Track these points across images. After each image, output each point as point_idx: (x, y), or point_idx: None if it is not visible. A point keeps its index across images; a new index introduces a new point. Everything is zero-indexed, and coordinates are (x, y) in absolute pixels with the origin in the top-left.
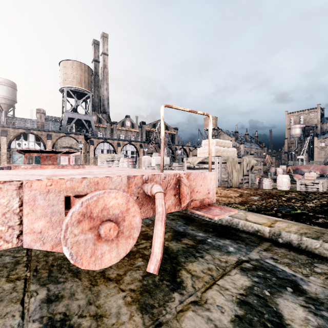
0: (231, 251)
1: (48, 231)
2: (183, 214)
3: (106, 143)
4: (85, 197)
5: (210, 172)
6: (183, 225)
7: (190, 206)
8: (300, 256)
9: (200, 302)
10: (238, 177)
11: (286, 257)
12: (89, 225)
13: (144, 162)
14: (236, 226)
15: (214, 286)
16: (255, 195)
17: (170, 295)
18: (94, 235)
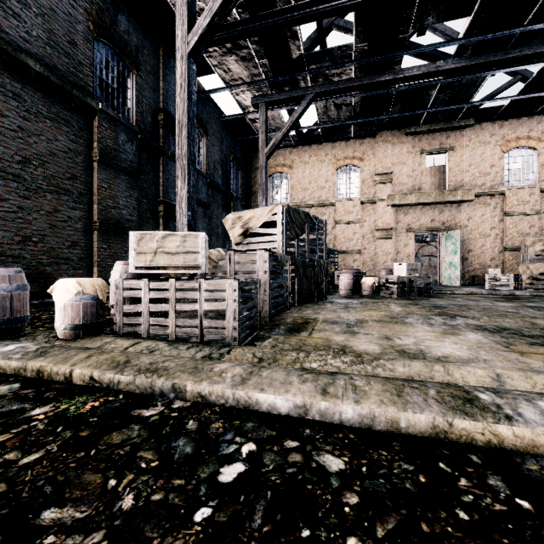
0: None
1: None
2: None
3: None
4: None
5: None
6: None
7: None
8: None
9: None
10: None
11: None
12: None
13: None
14: None
15: None
16: None
17: None
18: None
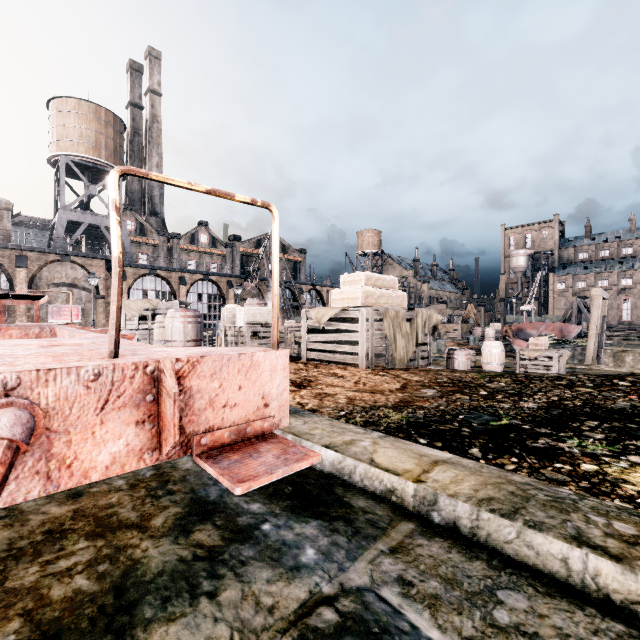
0: (305, 563)
1: None
2: None
3: (155, 278)
4: None
5: (272, 353)
6: None
7: (200, 447)
8: (470, 566)
9: None
10: (407, 348)
11: (436, 573)
12: None
13: None
14: (350, 478)
15: None
16: (431, 386)
17: None
18: None
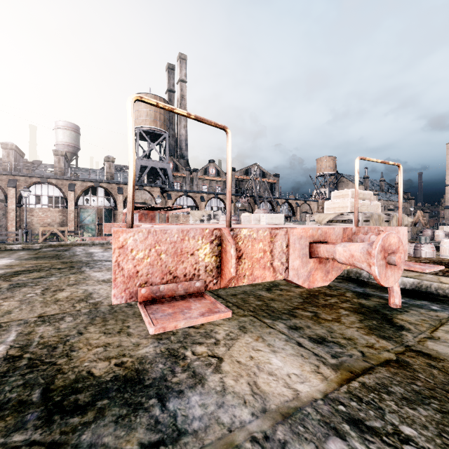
0: (436, 309)
1: (300, 269)
2: (347, 278)
3: (187, 197)
4: (381, 235)
5: (402, 227)
6: (357, 287)
7: None
8: None
9: (434, 338)
10: None
11: None
12: (383, 255)
13: (246, 221)
14: (426, 290)
15: (439, 330)
16: None
17: (400, 333)
18: (385, 262)
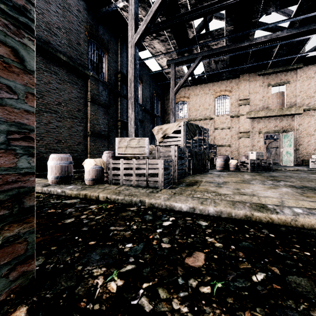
0: None
1: None
2: None
3: None
4: None
5: None
6: None
7: None
8: None
9: None
10: None
11: None
12: None
13: None
14: None
15: None
16: None
17: None
18: None
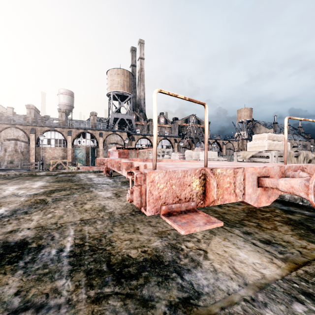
0: None
1: (252, 195)
2: None
3: (145, 139)
4: None
5: None
6: (282, 206)
7: None
8: None
9: None
10: None
11: None
12: None
13: (188, 156)
14: None
15: None
16: None
17: None
18: None
